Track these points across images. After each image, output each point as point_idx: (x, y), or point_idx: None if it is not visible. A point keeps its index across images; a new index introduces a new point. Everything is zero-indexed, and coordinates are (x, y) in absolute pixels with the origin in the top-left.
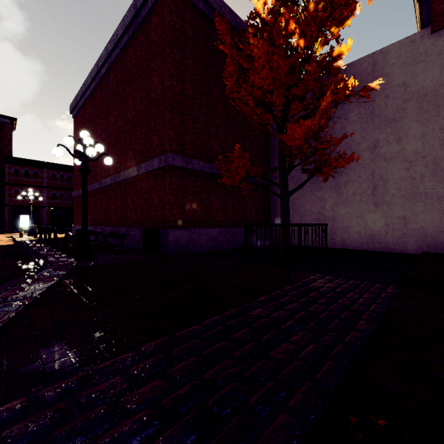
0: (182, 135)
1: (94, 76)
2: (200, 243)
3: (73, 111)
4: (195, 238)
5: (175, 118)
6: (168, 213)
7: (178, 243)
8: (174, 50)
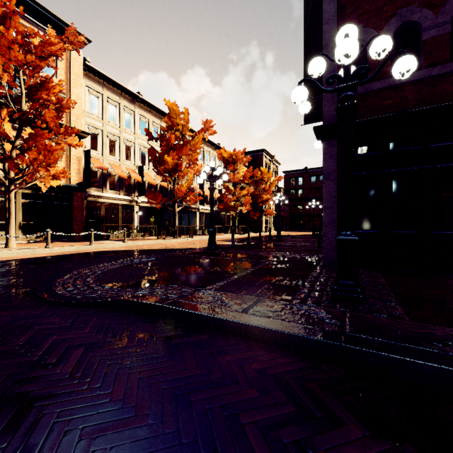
0: None
1: None
2: None
3: None
4: None
5: None
6: None
7: None
8: None
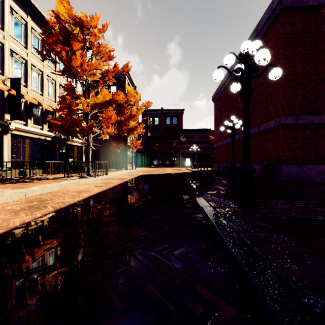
0: (293, 102)
1: (227, 77)
2: (308, 175)
3: (214, 99)
4: (304, 172)
5: (286, 92)
6: (281, 154)
7: (289, 174)
8: (286, 48)
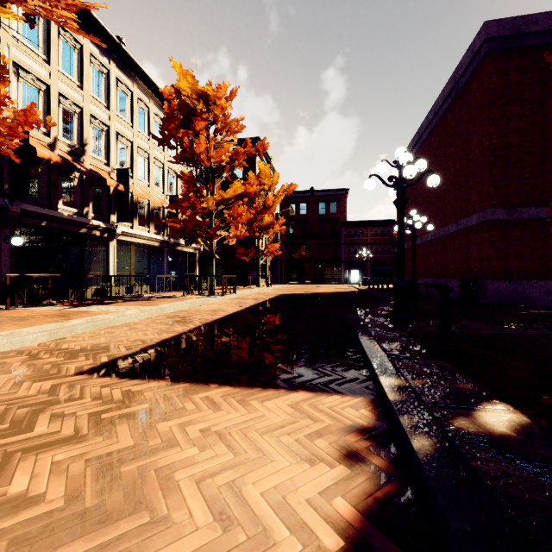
0: (504, 187)
1: (415, 143)
2: (529, 295)
3: None
4: (522, 290)
5: (494, 174)
6: (486, 265)
7: (498, 294)
8: (493, 110)
